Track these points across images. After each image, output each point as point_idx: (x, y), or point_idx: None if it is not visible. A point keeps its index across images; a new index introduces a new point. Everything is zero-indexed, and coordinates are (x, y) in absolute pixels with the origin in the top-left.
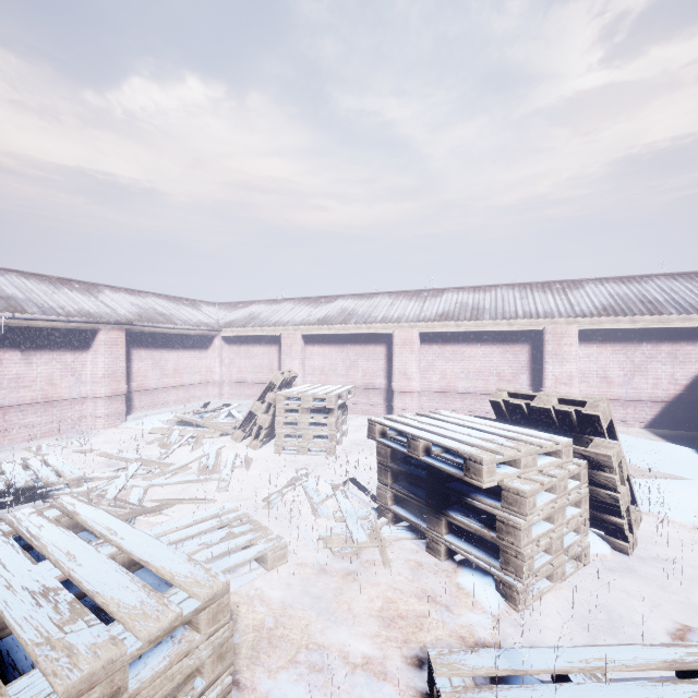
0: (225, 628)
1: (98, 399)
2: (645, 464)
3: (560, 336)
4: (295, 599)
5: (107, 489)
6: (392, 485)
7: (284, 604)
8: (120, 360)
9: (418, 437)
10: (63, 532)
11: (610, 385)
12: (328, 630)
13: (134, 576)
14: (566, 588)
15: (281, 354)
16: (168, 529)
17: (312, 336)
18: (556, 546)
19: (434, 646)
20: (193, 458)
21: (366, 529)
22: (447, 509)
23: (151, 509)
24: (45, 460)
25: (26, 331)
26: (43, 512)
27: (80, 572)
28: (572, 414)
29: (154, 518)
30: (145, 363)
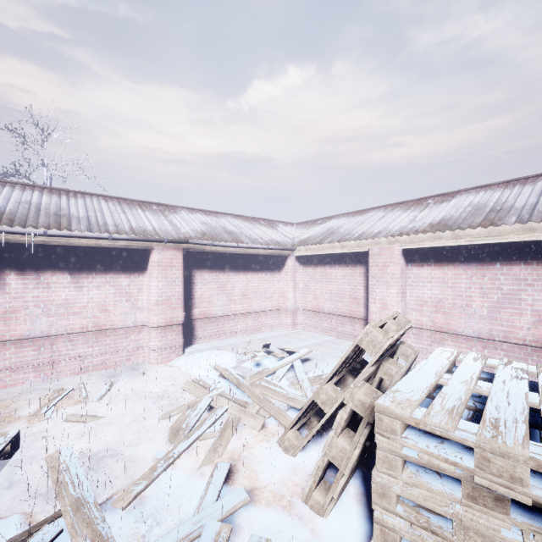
0: None
1: (151, 329)
2: None
3: None
4: None
5: None
6: None
7: None
8: (176, 284)
9: None
10: None
11: None
12: None
13: None
14: None
15: (369, 279)
16: None
17: (419, 251)
18: None
19: None
20: None
21: None
22: None
23: None
24: None
25: (76, 251)
26: None
27: None
28: None
29: None
30: (209, 287)
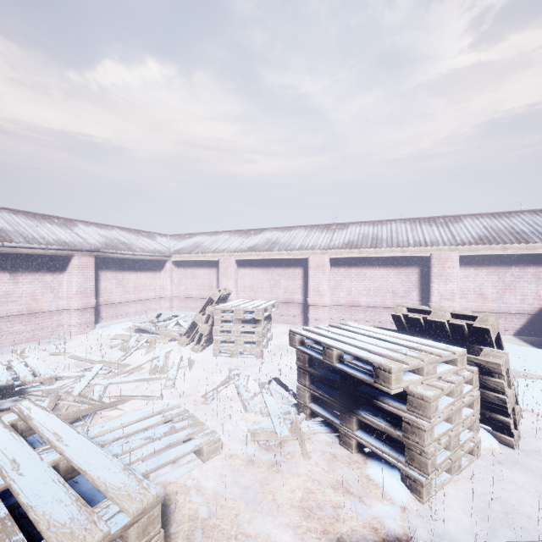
0: (155, 539)
1: (72, 311)
2: (518, 366)
3: (444, 260)
4: (226, 489)
5: (74, 386)
6: (309, 386)
7: (216, 494)
8: (90, 280)
9: (332, 347)
10: (14, 438)
11: (485, 300)
12: (255, 520)
13: (70, 487)
14: (463, 480)
15: (219, 275)
16: (120, 424)
17: (243, 261)
18: (454, 443)
19: (350, 537)
20: (146, 360)
21: (288, 424)
22: (358, 409)
23: (108, 405)
24: (25, 362)
25: (14, 256)
26: (1, 416)
27: (19, 482)
28: (464, 327)
29: (110, 412)
30: (110, 282)
